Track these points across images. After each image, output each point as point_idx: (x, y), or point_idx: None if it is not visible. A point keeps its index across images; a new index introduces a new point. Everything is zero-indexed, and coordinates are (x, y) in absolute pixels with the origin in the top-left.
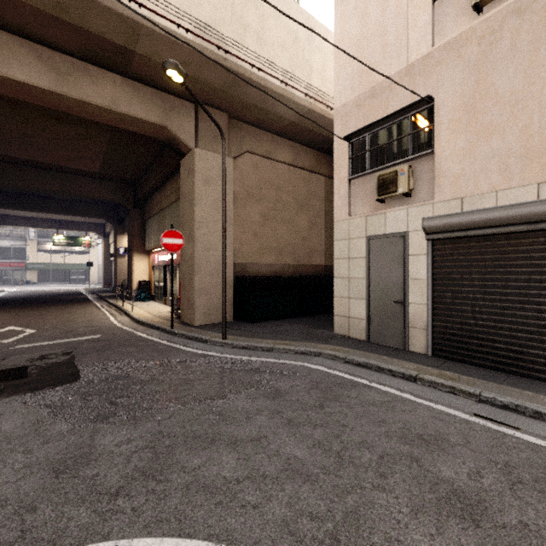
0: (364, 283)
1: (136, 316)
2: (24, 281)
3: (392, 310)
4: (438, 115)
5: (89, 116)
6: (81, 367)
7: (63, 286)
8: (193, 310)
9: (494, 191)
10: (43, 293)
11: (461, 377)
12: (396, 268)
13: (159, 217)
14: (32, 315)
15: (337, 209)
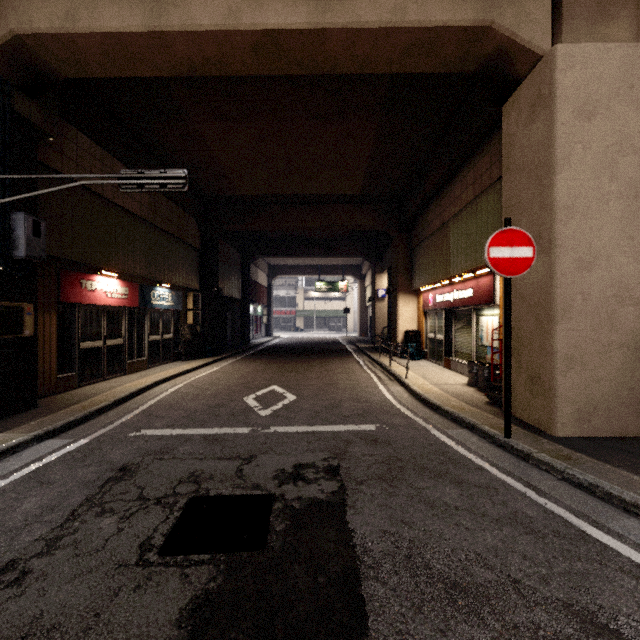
0: None
1: (416, 390)
2: (294, 327)
3: None
4: None
5: (358, 66)
6: (360, 543)
7: (323, 333)
8: (549, 402)
9: None
10: (307, 340)
11: None
12: None
13: (437, 236)
14: (296, 369)
15: None
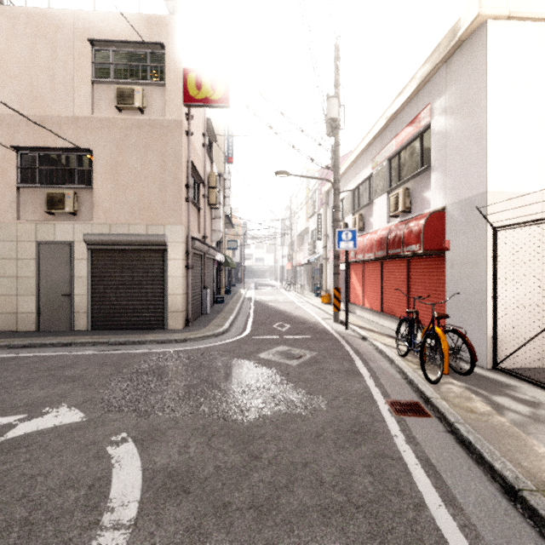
0: (34, 281)
1: None
2: None
3: (61, 302)
4: (96, 164)
5: None
6: None
7: None
8: None
9: (127, 224)
10: None
11: (104, 337)
12: (64, 268)
13: None
14: None
15: (3, 211)
